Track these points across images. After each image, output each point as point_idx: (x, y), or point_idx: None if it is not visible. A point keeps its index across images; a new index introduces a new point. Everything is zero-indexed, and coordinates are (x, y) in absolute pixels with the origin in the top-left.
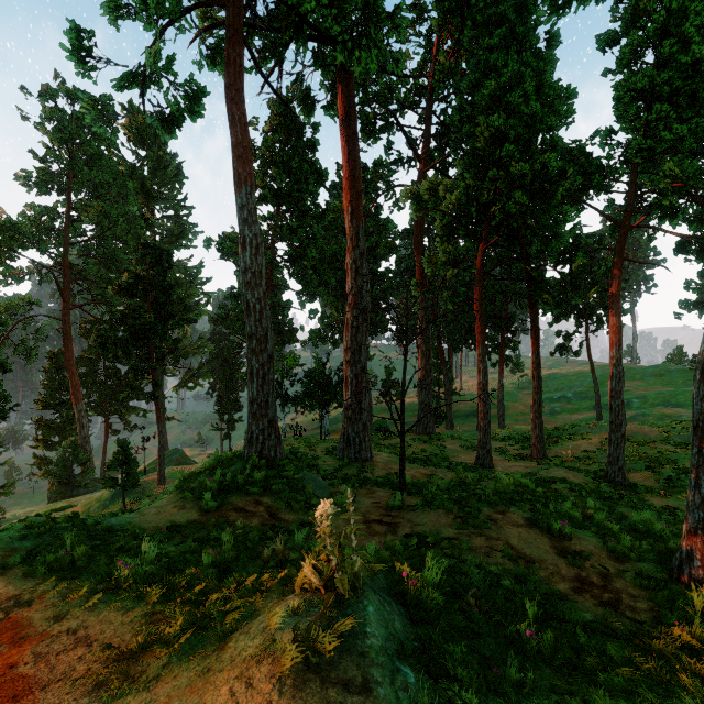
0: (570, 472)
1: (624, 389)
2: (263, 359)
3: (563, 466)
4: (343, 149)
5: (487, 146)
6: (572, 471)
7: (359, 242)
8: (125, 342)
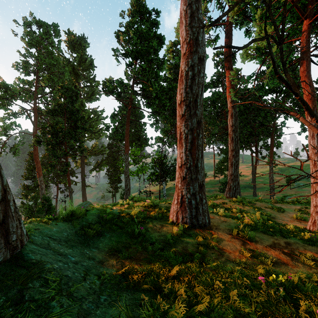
0: None
1: None
2: None
3: None
4: None
5: None
6: None
7: None
8: (53, 142)
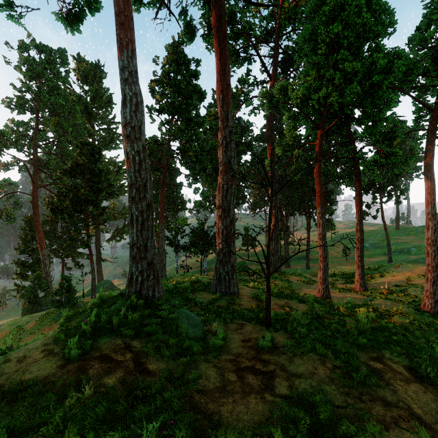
0: (395, 303)
1: (404, 241)
2: (142, 206)
3: (387, 298)
4: (216, 49)
5: (324, 58)
6: (395, 302)
7: (228, 123)
8: (70, 208)
